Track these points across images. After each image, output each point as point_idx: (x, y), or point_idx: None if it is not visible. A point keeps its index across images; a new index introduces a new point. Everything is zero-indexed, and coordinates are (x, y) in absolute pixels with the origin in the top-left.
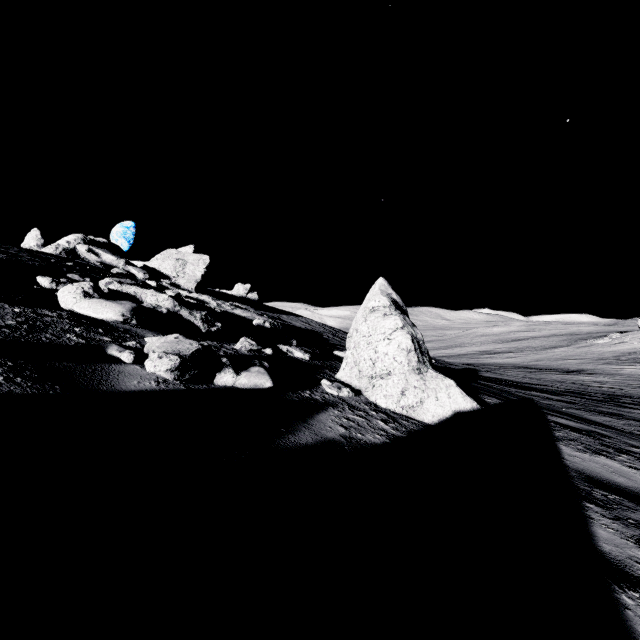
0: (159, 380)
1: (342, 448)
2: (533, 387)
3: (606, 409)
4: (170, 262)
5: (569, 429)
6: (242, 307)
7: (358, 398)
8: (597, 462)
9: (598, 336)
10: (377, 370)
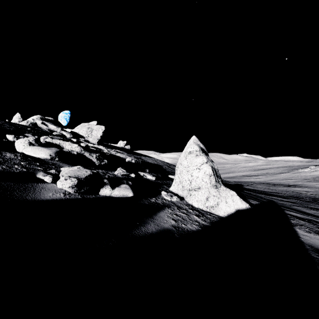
0: (66, 192)
1: (173, 234)
2: (272, 194)
3: (313, 206)
4: (84, 129)
5: (298, 218)
6: (121, 152)
7: (182, 202)
8: (318, 239)
9: (303, 167)
10: (192, 186)
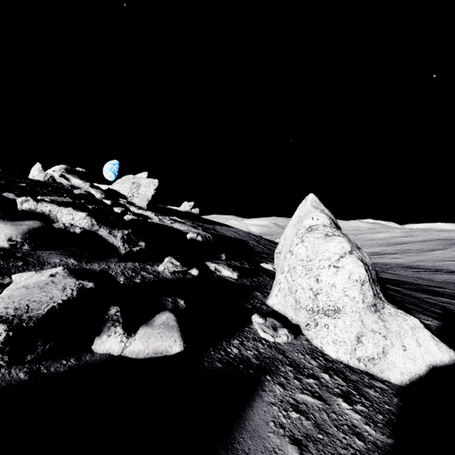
0: None
1: None
2: (434, 290)
3: None
4: (127, 185)
5: None
6: (181, 221)
7: (299, 343)
8: None
9: None
10: (320, 304)
